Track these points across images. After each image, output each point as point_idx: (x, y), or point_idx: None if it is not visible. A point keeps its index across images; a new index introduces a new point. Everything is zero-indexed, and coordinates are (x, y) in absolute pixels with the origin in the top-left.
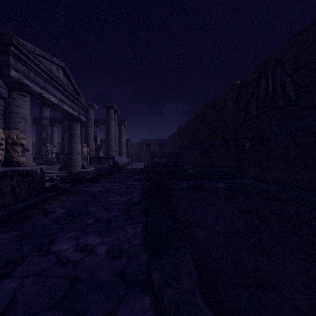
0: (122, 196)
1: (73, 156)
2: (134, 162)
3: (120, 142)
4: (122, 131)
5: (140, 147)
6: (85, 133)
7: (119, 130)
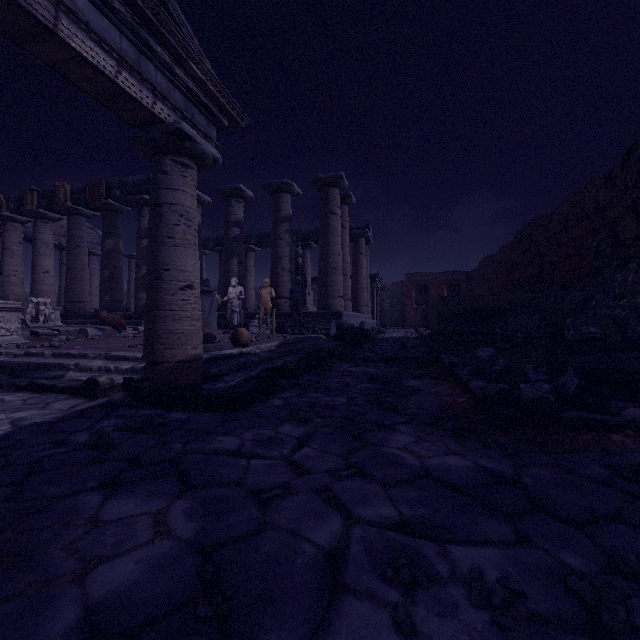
0: None
1: (164, 295)
2: (389, 328)
3: (357, 281)
4: (360, 252)
5: (402, 294)
6: (272, 254)
7: (354, 251)
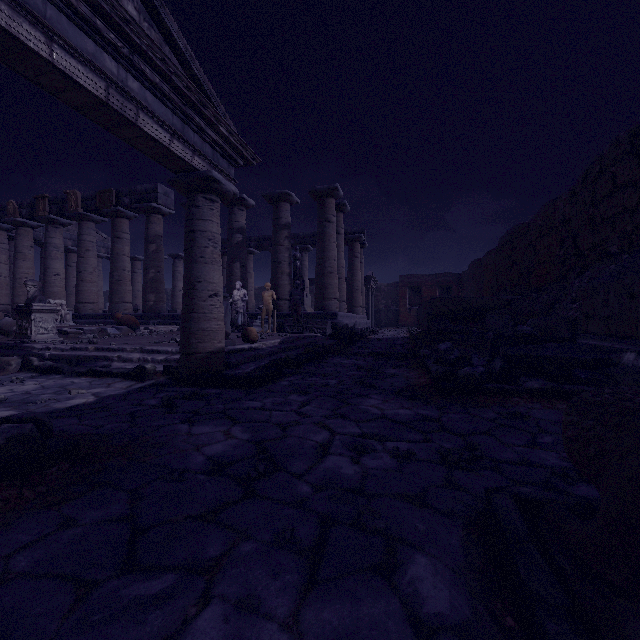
0: (311, 592)
1: (197, 301)
2: (383, 328)
3: (352, 283)
4: (355, 255)
5: (397, 295)
6: (273, 259)
7: (350, 255)
